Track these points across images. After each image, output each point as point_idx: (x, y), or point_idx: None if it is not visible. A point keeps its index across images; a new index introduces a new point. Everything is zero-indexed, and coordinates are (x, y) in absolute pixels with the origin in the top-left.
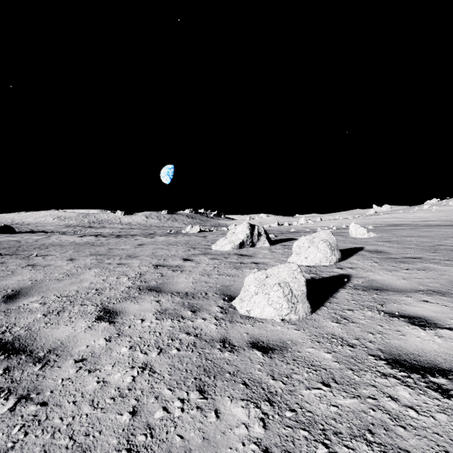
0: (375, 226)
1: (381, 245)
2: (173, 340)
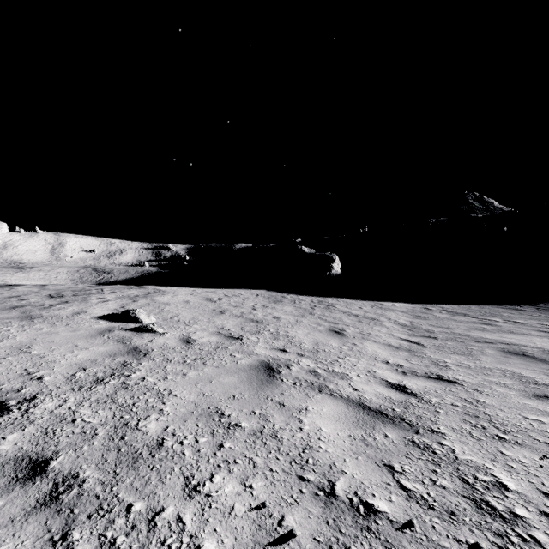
0: None
1: None
2: (115, 539)
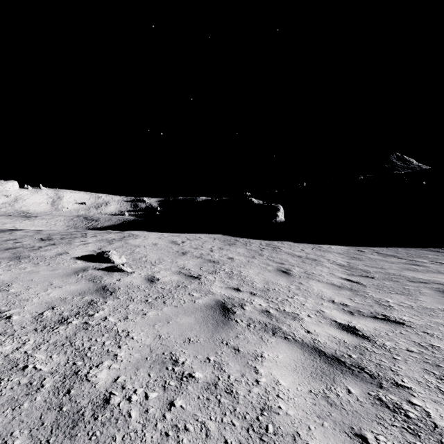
0: None
1: None
2: None
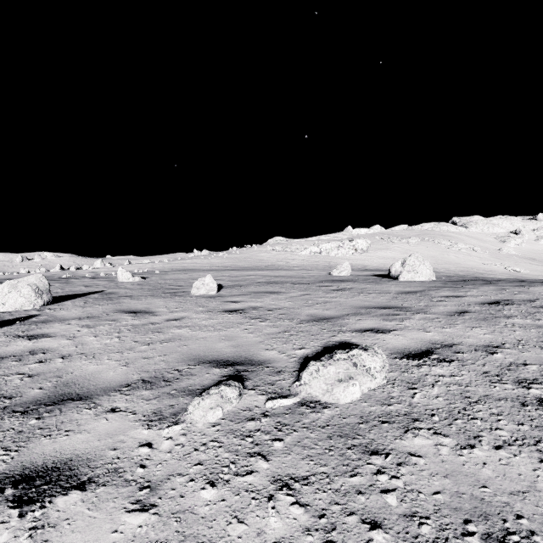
0: (167, 270)
1: (125, 288)
2: None
